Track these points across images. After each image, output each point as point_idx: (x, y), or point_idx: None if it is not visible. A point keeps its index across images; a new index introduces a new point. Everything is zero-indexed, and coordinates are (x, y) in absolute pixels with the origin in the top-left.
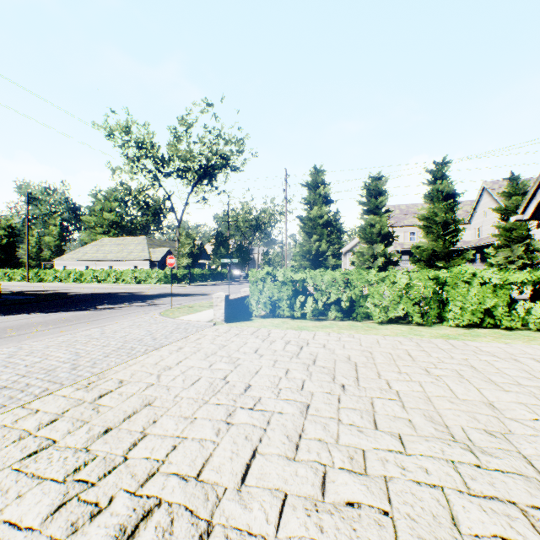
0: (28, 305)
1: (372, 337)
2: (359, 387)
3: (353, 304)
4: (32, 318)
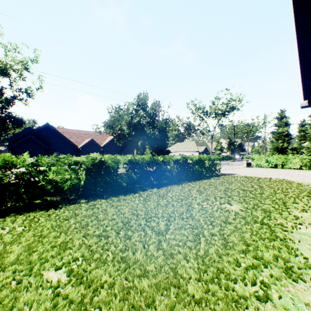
0: None
1: (284, 170)
2: (273, 171)
3: (284, 164)
4: None
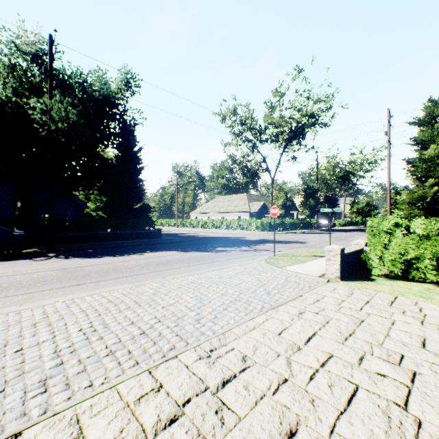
0: (174, 244)
1: None
2: None
3: None
4: (175, 255)
